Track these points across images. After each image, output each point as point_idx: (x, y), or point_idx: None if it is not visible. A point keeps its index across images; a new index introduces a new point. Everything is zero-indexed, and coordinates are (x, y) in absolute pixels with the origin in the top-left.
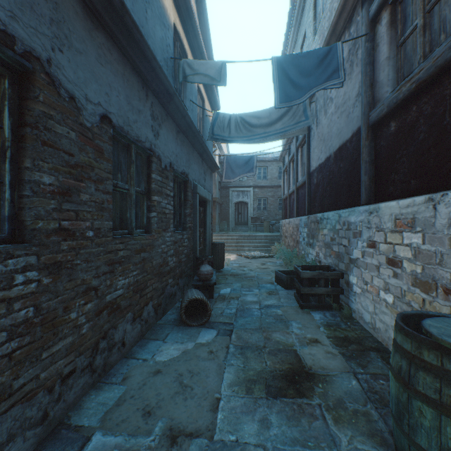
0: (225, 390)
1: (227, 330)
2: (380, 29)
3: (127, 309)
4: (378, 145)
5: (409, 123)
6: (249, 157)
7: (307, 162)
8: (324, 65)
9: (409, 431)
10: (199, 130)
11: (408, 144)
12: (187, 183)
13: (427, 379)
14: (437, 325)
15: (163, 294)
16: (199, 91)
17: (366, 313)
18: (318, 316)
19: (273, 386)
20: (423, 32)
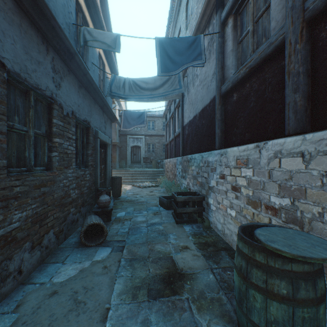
0: (115, 299)
1: (120, 246)
2: (228, 30)
3: (25, 239)
4: (226, 109)
5: (244, 95)
6: (141, 113)
7: (182, 119)
8: (192, 49)
9: (247, 312)
10: (100, 88)
11: (244, 109)
12: (89, 129)
13: (258, 273)
14: (263, 233)
15: (65, 222)
16: (100, 57)
17: (219, 223)
18: (188, 228)
19: (153, 289)
20: (253, 35)
